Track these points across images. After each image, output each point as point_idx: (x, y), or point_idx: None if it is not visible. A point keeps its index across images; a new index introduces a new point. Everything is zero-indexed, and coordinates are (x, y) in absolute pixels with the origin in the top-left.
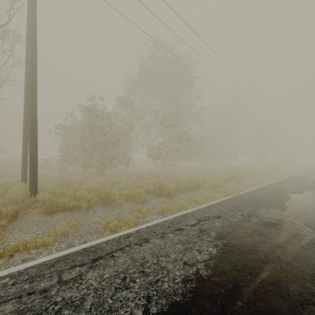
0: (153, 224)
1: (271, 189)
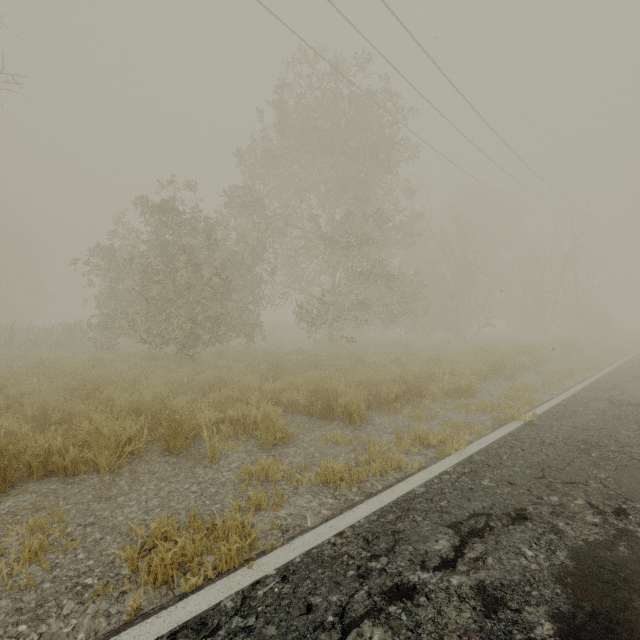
0: (306, 551)
1: (608, 402)
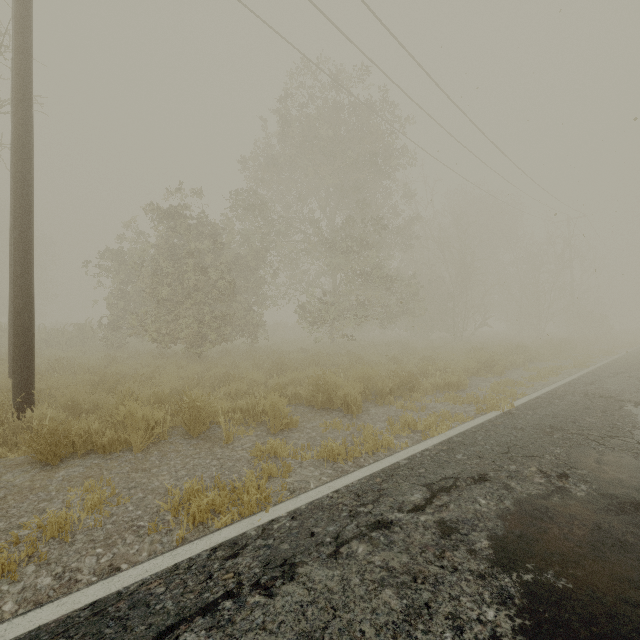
0: (310, 501)
1: (583, 395)
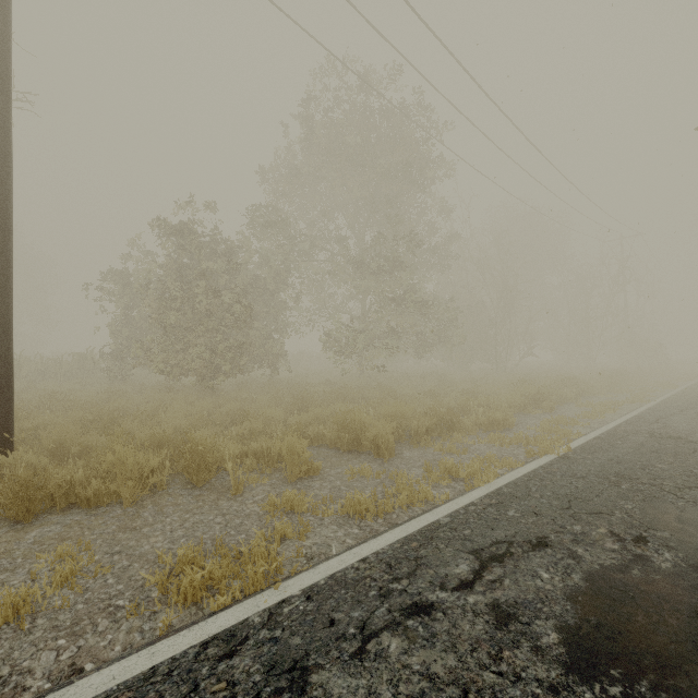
0: (330, 574)
1: (648, 435)
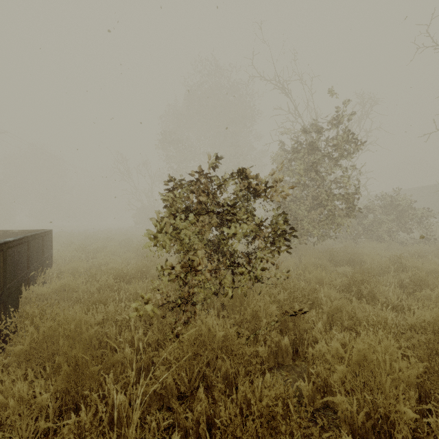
0: None
1: None
